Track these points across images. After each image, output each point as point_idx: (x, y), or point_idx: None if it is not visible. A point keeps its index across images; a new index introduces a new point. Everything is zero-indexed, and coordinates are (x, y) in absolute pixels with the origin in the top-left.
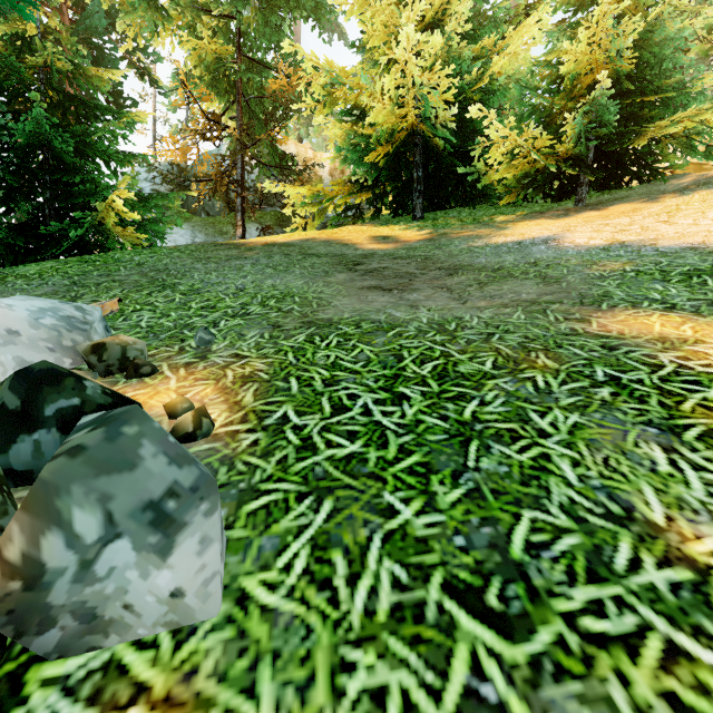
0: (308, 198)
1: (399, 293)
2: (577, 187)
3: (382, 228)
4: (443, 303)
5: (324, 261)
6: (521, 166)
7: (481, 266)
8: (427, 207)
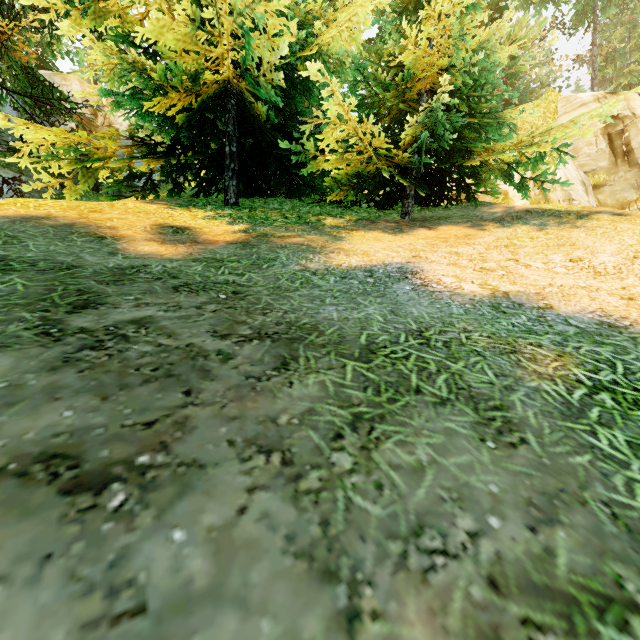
0: (59, 149)
1: (122, 521)
2: (404, 199)
3: (179, 212)
4: (280, 635)
5: (4, 287)
6: (356, 164)
7: (337, 335)
8: (243, 191)
